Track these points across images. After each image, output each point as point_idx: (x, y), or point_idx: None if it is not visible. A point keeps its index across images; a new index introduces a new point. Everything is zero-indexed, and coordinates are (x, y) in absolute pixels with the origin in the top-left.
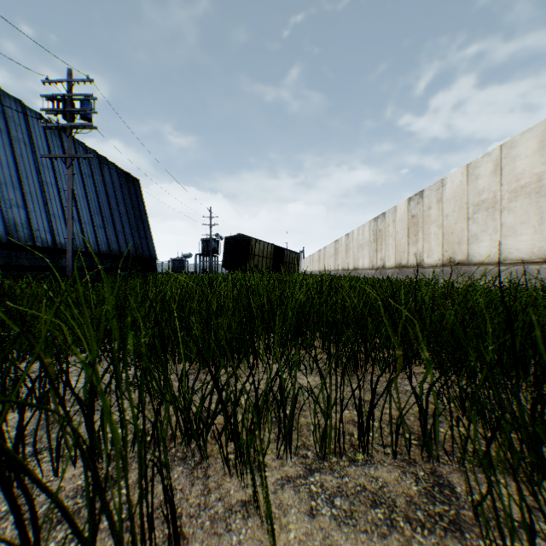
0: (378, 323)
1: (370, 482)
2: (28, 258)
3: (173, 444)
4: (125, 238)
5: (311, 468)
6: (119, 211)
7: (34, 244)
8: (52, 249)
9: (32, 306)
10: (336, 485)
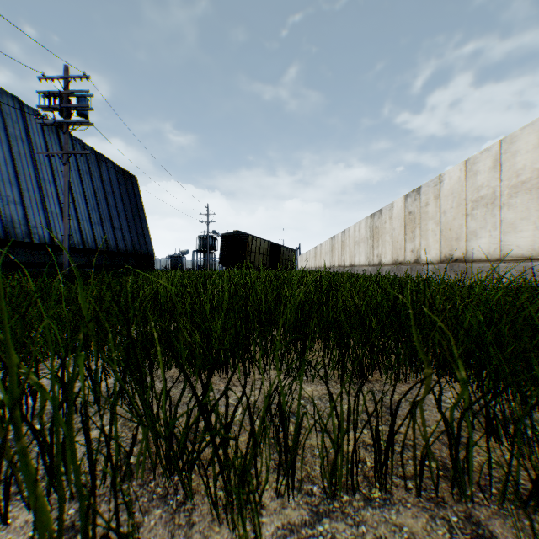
0: (383, 325)
1: (393, 533)
2: (25, 254)
3: (153, 475)
4: (123, 235)
5: (319, 511)
6: (117, 208)
7: (31, 241)
8: (49, 246)
9: (21, 305)
10: (351, 538)
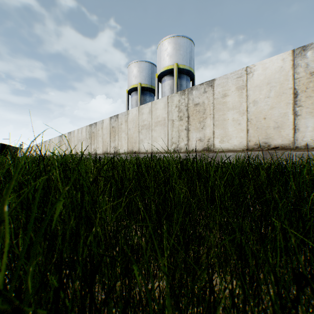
0: None
1: None
2: None
3: None
4: None
5: None
6: None
7: None
8: None
9: None
10: None
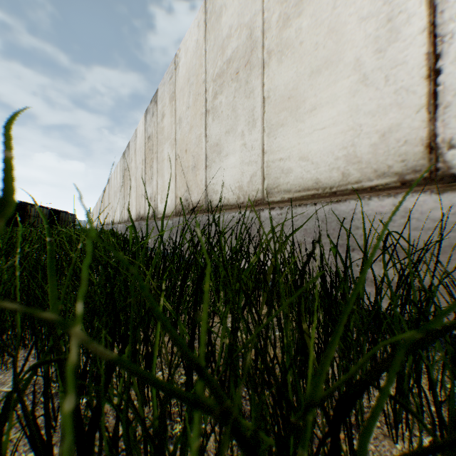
0: None
1: None
2: None
3: None
4: None
5: None
6: None
7: None
8: None
9: None
10: None
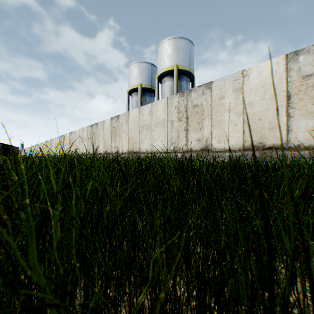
0: None
1: None
2: None
3: None
4: None
5: None
6: None
7: None
8: None
9: None
10: None
